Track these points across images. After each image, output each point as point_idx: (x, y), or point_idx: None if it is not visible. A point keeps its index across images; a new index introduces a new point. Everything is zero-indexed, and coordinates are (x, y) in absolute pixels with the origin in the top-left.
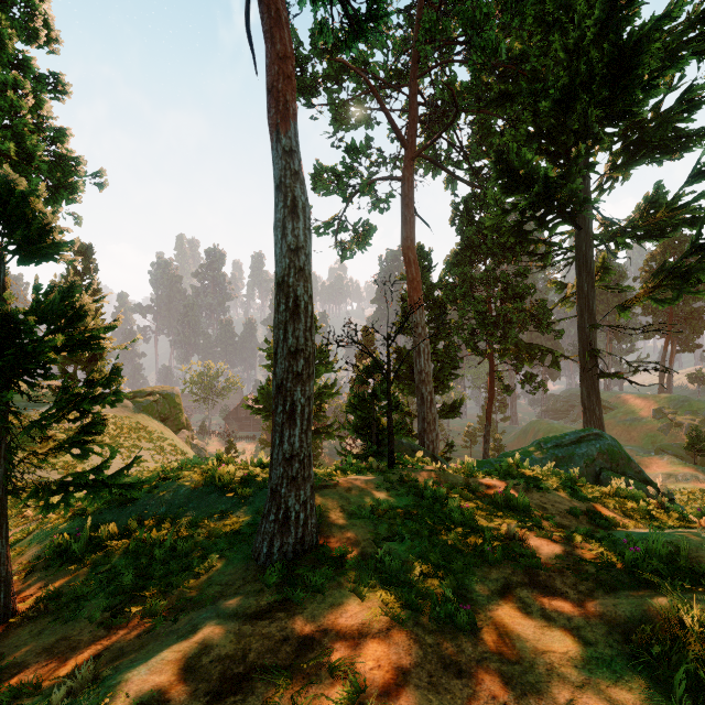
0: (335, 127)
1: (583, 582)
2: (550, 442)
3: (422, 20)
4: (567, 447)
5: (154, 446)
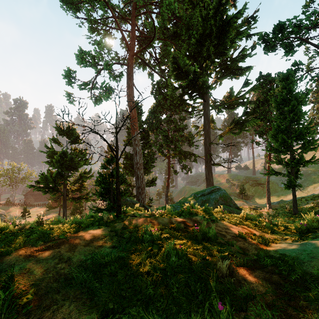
0: (91, 31)
1: None
2: (199, 193)
3: None
4: (207, 195)
5: None
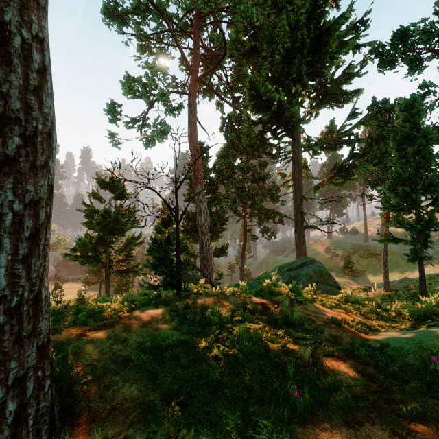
0: (140, 51)
1: (412, 424)
2: (285, 267)
3: None
4: (296, 270)
5: None
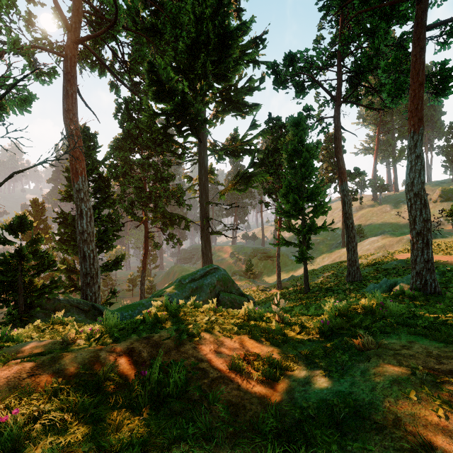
0: None
1: None
2: (188, 278)
3: None
4: (199, 280)
5: None
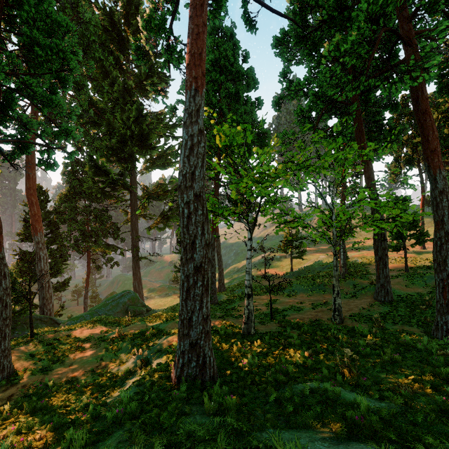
0: None
1: (93, 349)
2: (110, 300)
3: None
4: (117, 300)
5: None
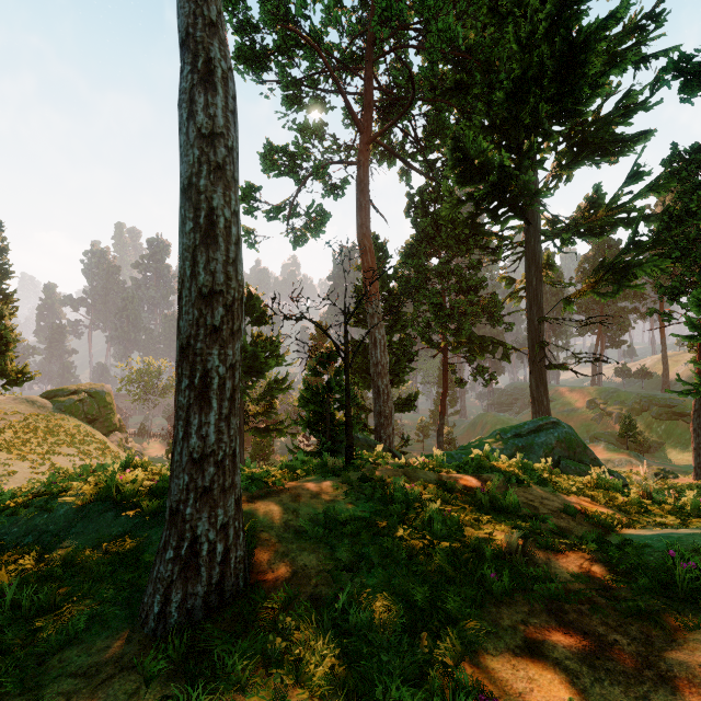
0: (287, 105)
1: (628, 619)
2: (509, 432)
3: (378, 1)
4: (527, 437)
5: (77, 451)
